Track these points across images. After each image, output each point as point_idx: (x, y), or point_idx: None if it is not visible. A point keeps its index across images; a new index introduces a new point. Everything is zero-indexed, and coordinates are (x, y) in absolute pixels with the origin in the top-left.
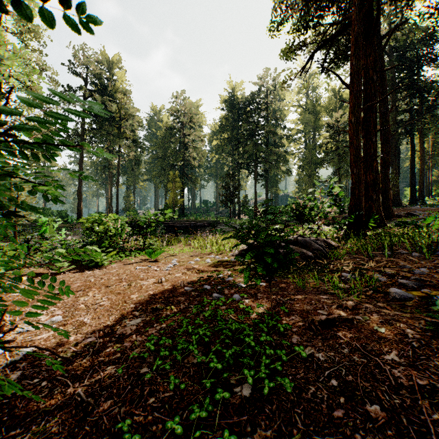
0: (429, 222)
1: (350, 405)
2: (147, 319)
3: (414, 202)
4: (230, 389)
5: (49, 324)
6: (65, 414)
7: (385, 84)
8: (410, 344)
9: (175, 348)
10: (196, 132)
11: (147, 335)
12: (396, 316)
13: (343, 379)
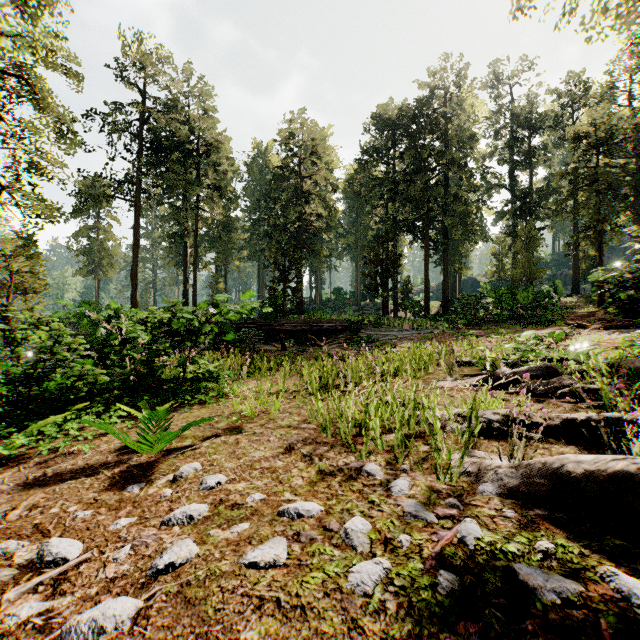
0: None
1: None
2: None
3: None
4: None
5: None
6: None
7: None
8: None
9: None
10: (322, 172)
11: None
12: None
13: None
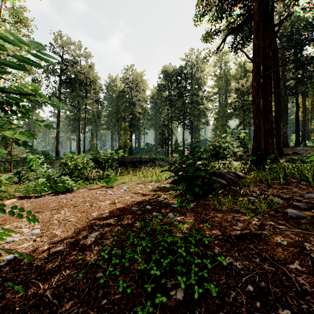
0: (311, 159)
1: (265, 309)
2: (103, 232)
3: (298, 144)
4: (167, 293)
5: (30, 236)
6: (35, 313)
7: (277, 58)
8: (308, 255)
9: (124, 256)
10: (141, 94)
11: (102, 245)
12: (294, 231)
13: (258, 285)
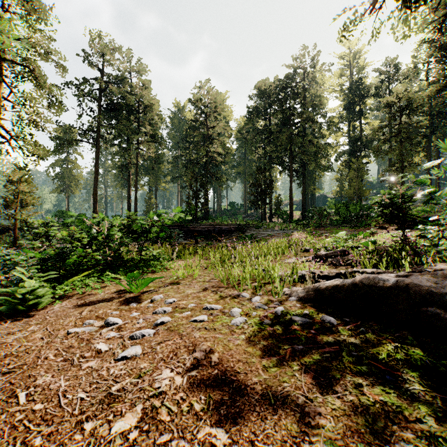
0: None
1: None
2: None
3: None
4: None
5: None
6: None
7: None
8: None
9: None
10: (221, 124)
11: None
12: None
13: None
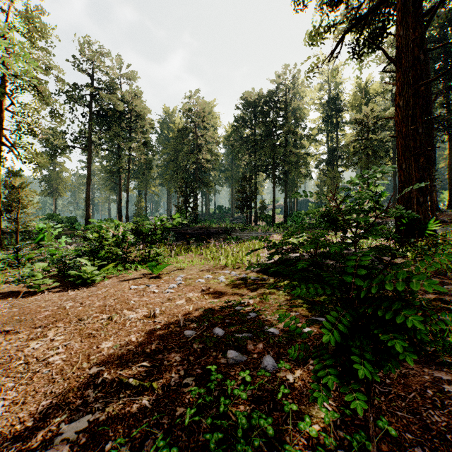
0: None
1: None
2: (100, 418)
3: None
4: None
5: None
6: None
7: (426, 69)
8: None
9: None
10: (210, 133)
11: None
12: None
13: None
